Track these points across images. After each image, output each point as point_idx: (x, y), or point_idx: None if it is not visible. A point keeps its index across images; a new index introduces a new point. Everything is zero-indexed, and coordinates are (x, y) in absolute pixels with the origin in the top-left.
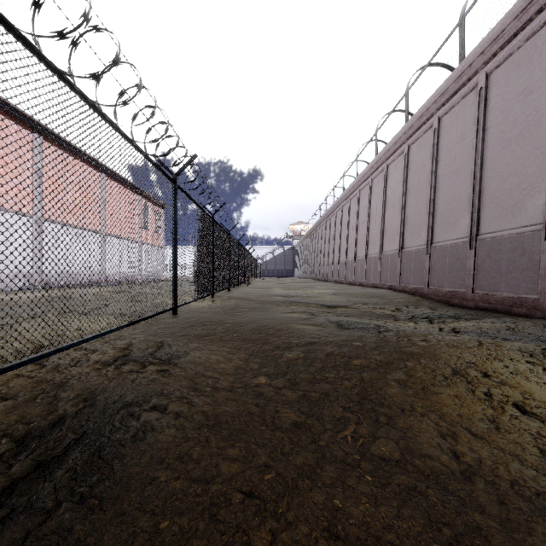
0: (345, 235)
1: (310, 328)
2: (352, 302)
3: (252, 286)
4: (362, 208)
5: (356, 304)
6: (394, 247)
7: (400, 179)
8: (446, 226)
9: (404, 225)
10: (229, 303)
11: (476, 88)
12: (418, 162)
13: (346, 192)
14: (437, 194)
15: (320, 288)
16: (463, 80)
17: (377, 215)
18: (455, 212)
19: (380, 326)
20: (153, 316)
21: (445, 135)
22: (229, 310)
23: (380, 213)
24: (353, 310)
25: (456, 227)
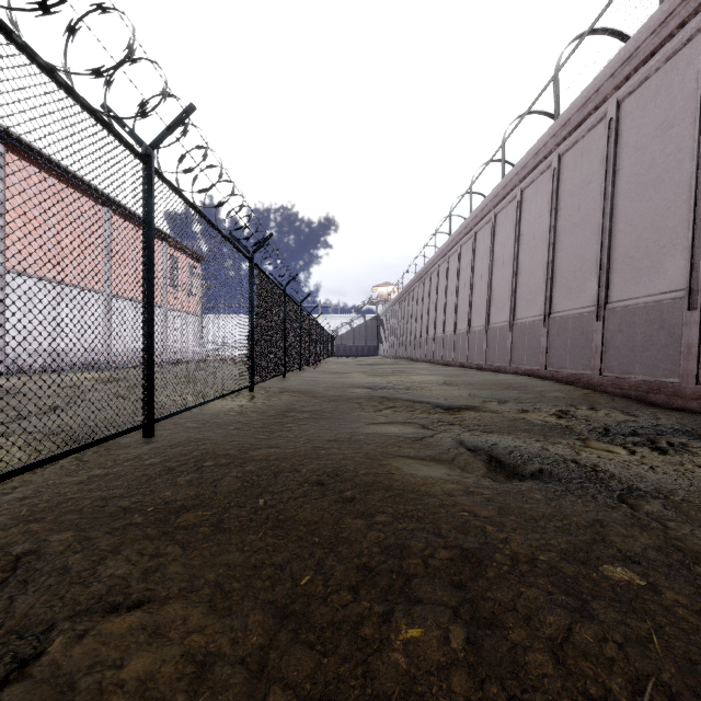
0: (453, 296)
1: (441, 484)
2: (480, 398)
3: (320, 369)
4: (479, 257)
5: (487, 401)
6: (535, 312)
7: (544, 208)
8: (635, 274)
9: (553, 277)
10: (277, 401)
11: (696, 37)
12: (577, 178)
13: (455, 236)
14: (615, 224)
15: (420, 373)
16: (670, 28)
17: (505, 265)
18: (655, 250)
19: (595, 472)
20: (63, 455)
21: (631, 127)
22: (274, 418)
23: (509, 262)
24: (492, 415)
25: (657, 274)
